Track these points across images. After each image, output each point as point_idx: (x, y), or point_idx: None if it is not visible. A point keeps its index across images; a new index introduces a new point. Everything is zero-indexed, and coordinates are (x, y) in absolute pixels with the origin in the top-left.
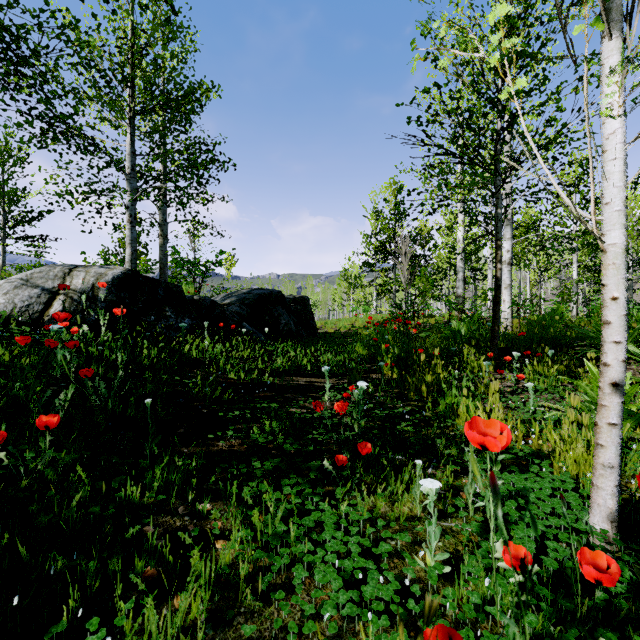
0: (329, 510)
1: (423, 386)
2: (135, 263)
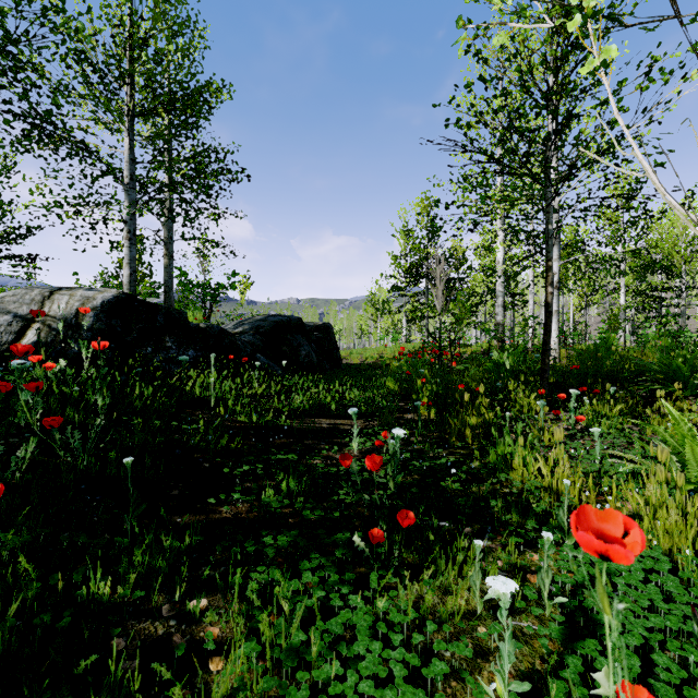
0: (362, 607)
1: (467, 430)
2: (134, 286)
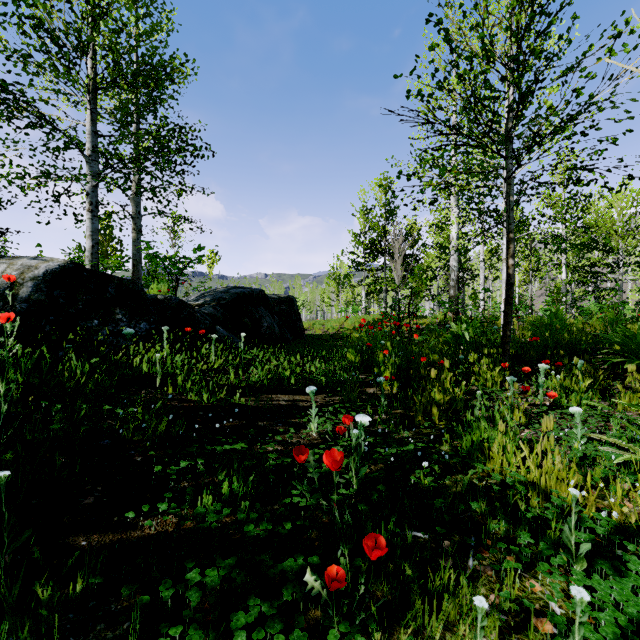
0: None
1: (434, 408)
2: (97, 258)
